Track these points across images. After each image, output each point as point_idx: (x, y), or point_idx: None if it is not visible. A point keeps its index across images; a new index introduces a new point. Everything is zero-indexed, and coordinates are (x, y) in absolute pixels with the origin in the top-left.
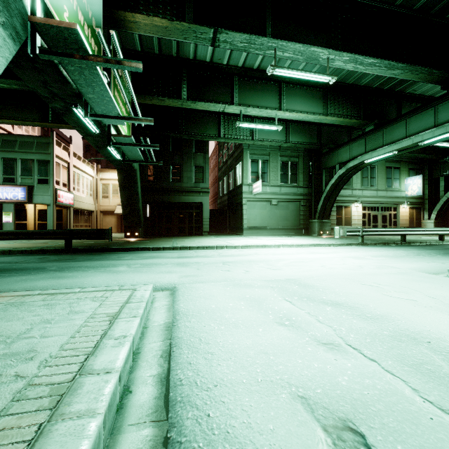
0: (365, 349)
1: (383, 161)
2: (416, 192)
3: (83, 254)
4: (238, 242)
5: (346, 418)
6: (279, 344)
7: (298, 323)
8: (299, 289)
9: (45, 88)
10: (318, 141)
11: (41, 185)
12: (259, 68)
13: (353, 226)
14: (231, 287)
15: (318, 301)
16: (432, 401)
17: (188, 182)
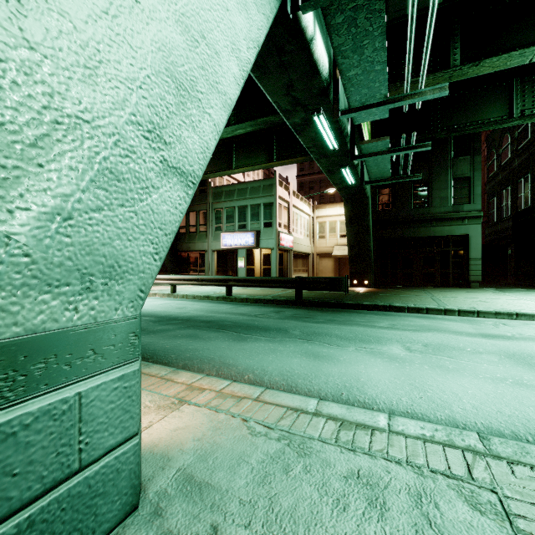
0: None
1: None
2: None
3: (318, 310)
4: None
5: None
6: None
7: None
8: None
9: (288, 96)
10: None
11: (266, 229)
12: None
13: None
14: None
15: None
16: None
17: (441, 206)
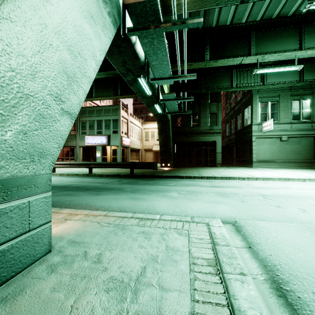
0: None
1: None
2: None
3: (141, 179)
4: (256, 174)
5: None
6: None
7: None
8: None
9: (124, 67)
10: None
11: (114, 134)
12: (278, 16)
13: None
14: (308, 232)
15: None
16: None
17: (204, 126)
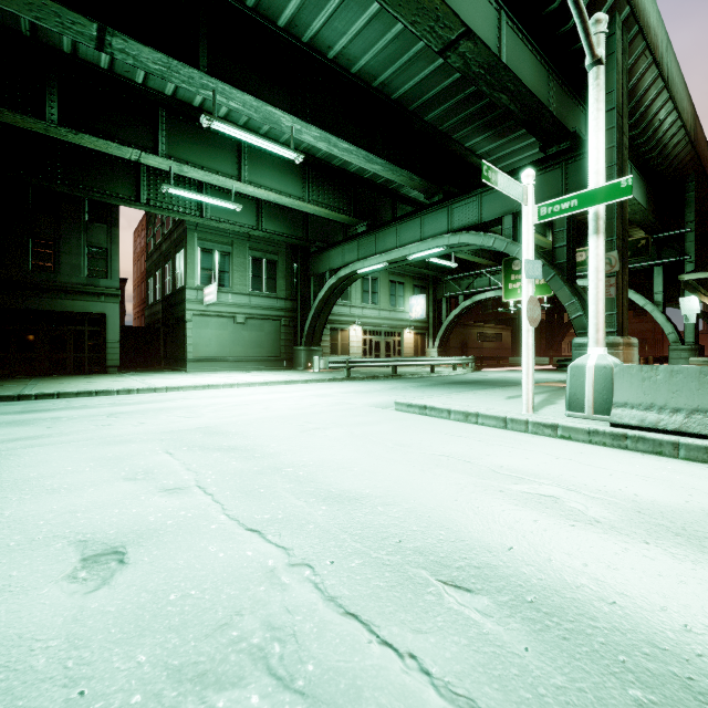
0: (214, 486)
1: (386, 272)
2: (420, 315)
3: None
4: (167, 382)
5: (121, 546)
6: (105, 500)
7: (157, 474)
8: (201, 438)
9: None
10: (304, 235)
11: None
12: (203, 107)
13: (352, 356)
14: (91, 446)
15: (212, 448)
16: (231, 514)
17: (73, 275)
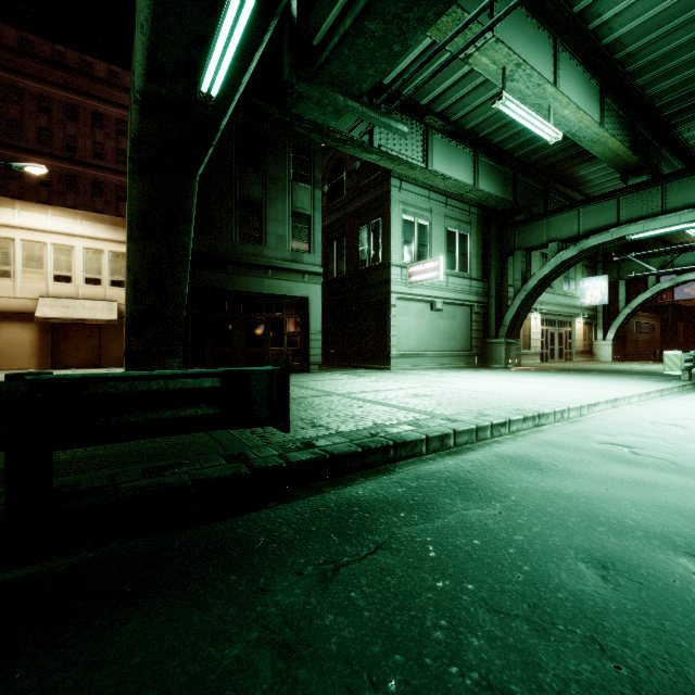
0: None
1: None
2: (598, 300)
3: (244, 563)
4: (509, 390)
5: None
6: None
7: None
8: None
9: None
10: (512, 198)
11: None
12: None
13: (533, 351)
14: None
15: None
16: None
17: (278, 248)
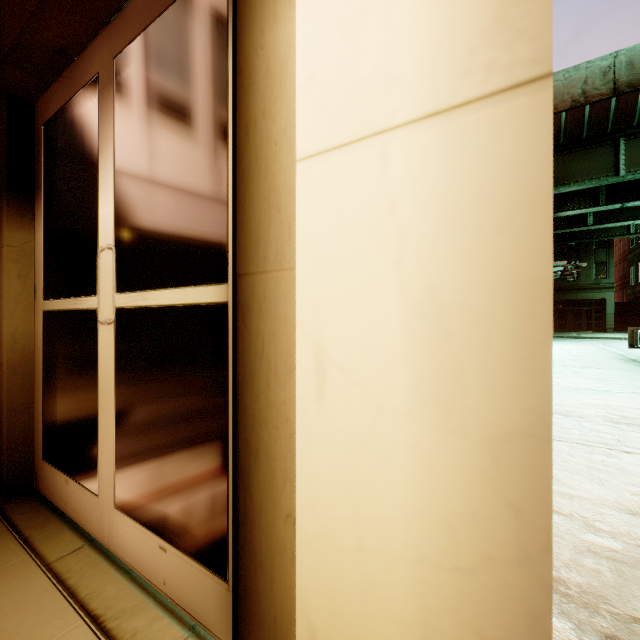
0: None
1: None
2: None
3: None
4: None
5: None
6: None
7: None
8: None
9: None
10: None
11: None
12: None
13: None
14: None
15: None
16: None
17: (586, 280)
